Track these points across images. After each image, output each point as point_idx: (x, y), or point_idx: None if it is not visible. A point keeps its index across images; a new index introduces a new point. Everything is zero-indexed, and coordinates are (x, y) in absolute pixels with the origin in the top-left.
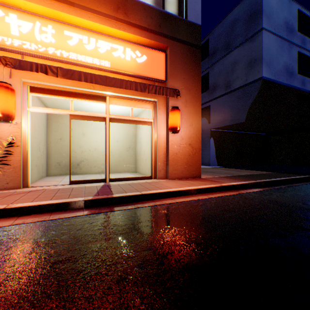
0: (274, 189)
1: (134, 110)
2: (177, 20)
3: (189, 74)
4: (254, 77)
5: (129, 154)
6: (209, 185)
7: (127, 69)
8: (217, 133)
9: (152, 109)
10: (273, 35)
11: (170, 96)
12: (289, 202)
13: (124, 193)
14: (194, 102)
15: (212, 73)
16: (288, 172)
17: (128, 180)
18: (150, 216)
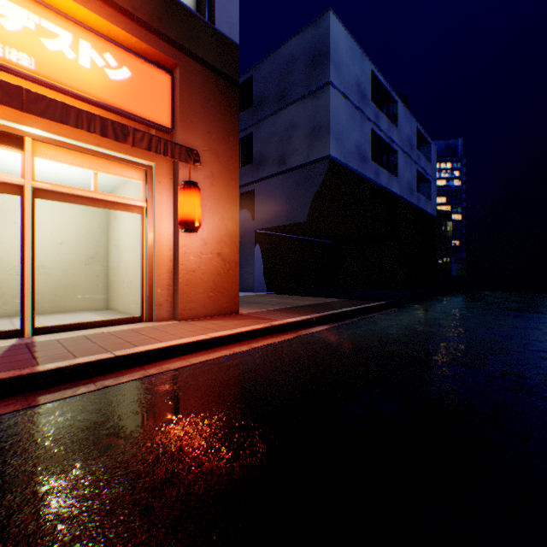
0: (345, 325)
1: (104, 180)
2: (195, 20)
3: (218, 127)
4: (319, 154)
5: (91, 271)
6: (253, 326)
7: (83, 87)
8: (267, 238)
9: (145, 182)
10: (343, 97)
11: (181, 160)
12: (364, 343)
13: (69, 360)
14: (228, 180)
15: (258, 135)
16: (361, 298)
17: (85, 328)
18: (132, 402)
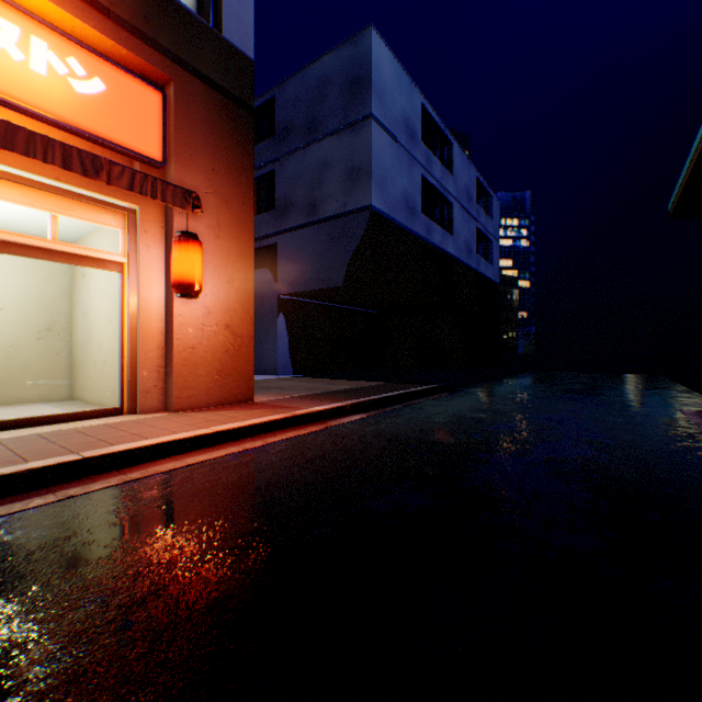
0: (386, 413)
1: (67, 224)
2: (195, 24)
3: (226, 164)
4: (359, 203)
5: (47, 348)
6: (270, 416)
7: (36, 100)
8: (294, 306)
9: (126, 230)
10: (388, 134)
11: (176, 205)
12: (404, 433)
13: (18, 466)
14: (240, 231)
15: (283, 174)
16: (409, 381)
17: (39, 424)
18: (107, 513)
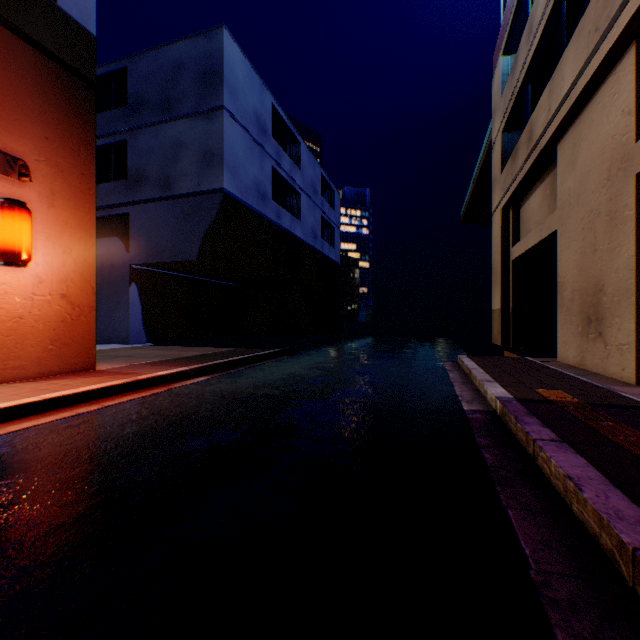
0: (230, 374)
1: None
2: None
3: (63, 133)
4: (212, 185)
5: None
6: (110, 382)
7: None
8: (148, 276)
9: None
10: (240, 126)
11: None
12: (239, 389)
13: None
14: (80, 202)
15: (135, 146)
16: (259, 347)
17: None
18: None
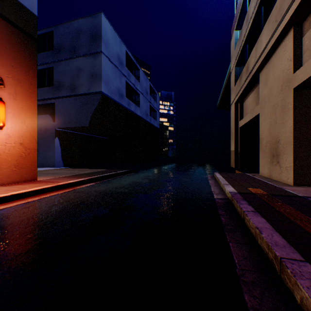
0: (104, 182)
1: None
2: None
3: (21, 64)
4: (96, 89)
5: None
6: (44, 186)
7: None
8: (64, 134)
9: None
10: (110, 61)
11: None
12: (108, 189)
13: None
14: (29, 98)
15: (58, 70)
16: (119, 168)
17: None
18: None
